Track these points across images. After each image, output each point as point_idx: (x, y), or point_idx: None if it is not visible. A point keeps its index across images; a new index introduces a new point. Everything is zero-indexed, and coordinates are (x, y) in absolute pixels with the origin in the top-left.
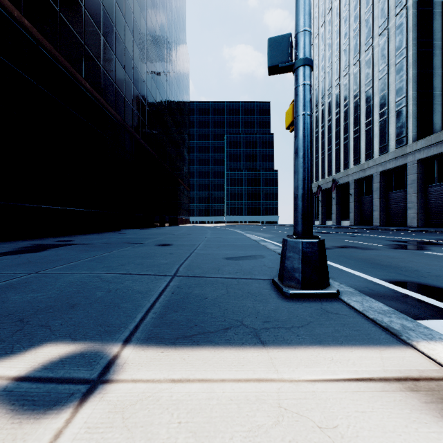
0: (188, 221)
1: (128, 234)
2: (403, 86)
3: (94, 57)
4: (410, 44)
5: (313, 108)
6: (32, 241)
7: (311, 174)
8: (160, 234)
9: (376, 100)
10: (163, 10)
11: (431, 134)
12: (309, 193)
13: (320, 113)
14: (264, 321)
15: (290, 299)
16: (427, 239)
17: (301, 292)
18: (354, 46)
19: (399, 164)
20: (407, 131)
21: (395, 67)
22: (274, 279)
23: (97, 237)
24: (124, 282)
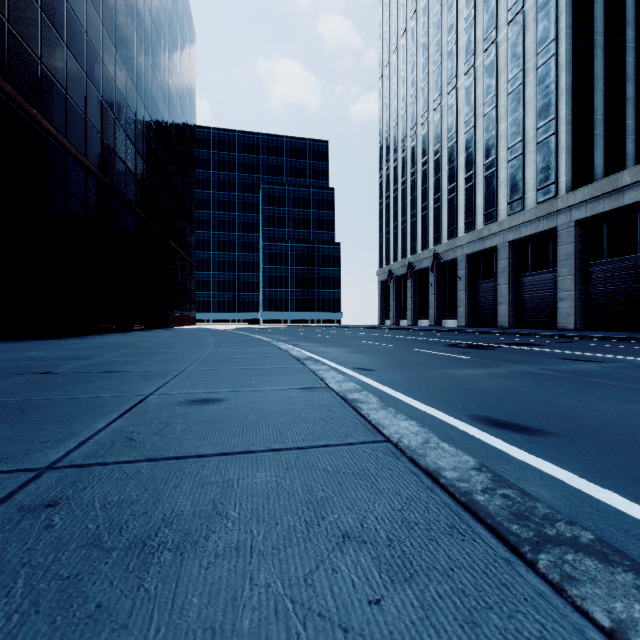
0: (194, 320)
1: None
2: (550, 103)
3: None
4: (562, 34)
5: (398, 145)
6: None
7: None
8: None
9: (504, 127)
10: None
11: (591, 182)
12: None
13: (409, 153)
14: None
15: None
16: None
17: None
18: (466, 43)
19: (542, 228)
20: (557, 174)
21: (536, 72)
22: None
23: None
24: None
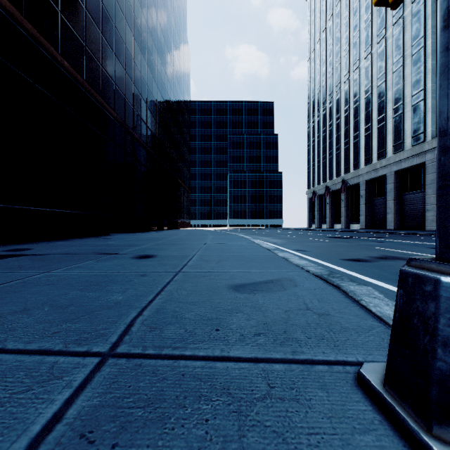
0: (189, 225)
1: (113, 239)
2: (420, 79)
3: (74, 31)
4: (428, 32)
5: (320, 106)
6: None
7: None
8: (151, 239)
9: (390, 94)
10: None
11: None
12: None
13: (327, 111)
14: None
15: None
16: None
17: None
18: (365, 38)
19: (415, 163)
20: (425, 126)
21: (411, 58)
22: (368, 378)
23: (69, 244)
24: None
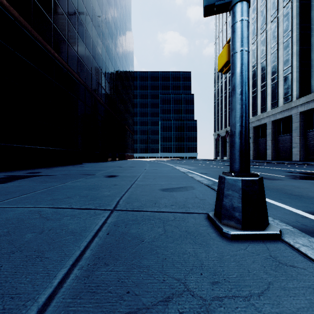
0: (133, 157)
1: (86, 166)
2: (289, 59)
3: (61, 33)
4: (294, 28)
5: (223, 75)
6: (8, 173)
7: (249, 111)
8: (110, 166)
9: (269, 69)
10: (114, 3)
11: (309, 93)
12: (247, 130)
13: (227, 79)
14: (211, 282)
15: (231, 240)
16: (313, 170)
17: (243, 233)
18: (253, 30)
19: (286, 115)
20: (292, 91)
21: (283, 45)
22: (209, 214)
23: (61, 169)
24: (62, 218)
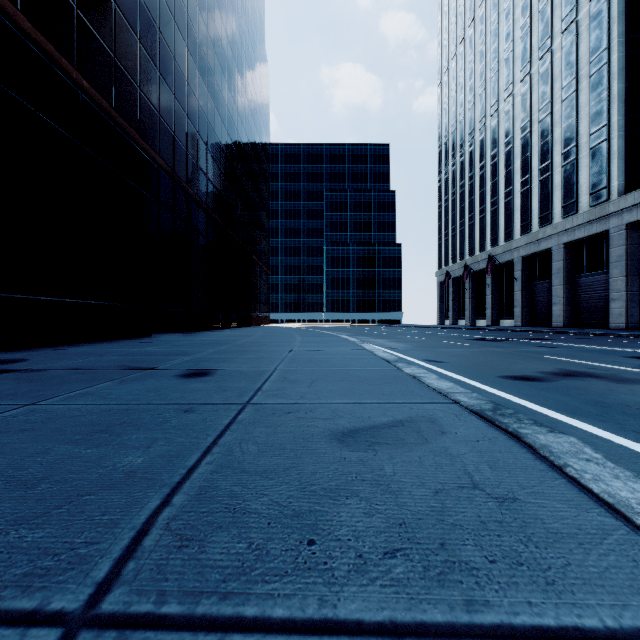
0: (268, 320)
1: (154, 343)
2: (602, 110)
3: (98, 35)
4: (614, 43)
5: (457, 150)
6: None
7: None
8: (210, 343)
9: (558, 132)
10: None
11: None
12: None
13: (467, 158)
14: None
15: None
16: None
17: None
18: (522, 51)
19: (595, 231)
20: (609, 179)
21: (589, 80)
22: None
23: (87, 352)
24: None
